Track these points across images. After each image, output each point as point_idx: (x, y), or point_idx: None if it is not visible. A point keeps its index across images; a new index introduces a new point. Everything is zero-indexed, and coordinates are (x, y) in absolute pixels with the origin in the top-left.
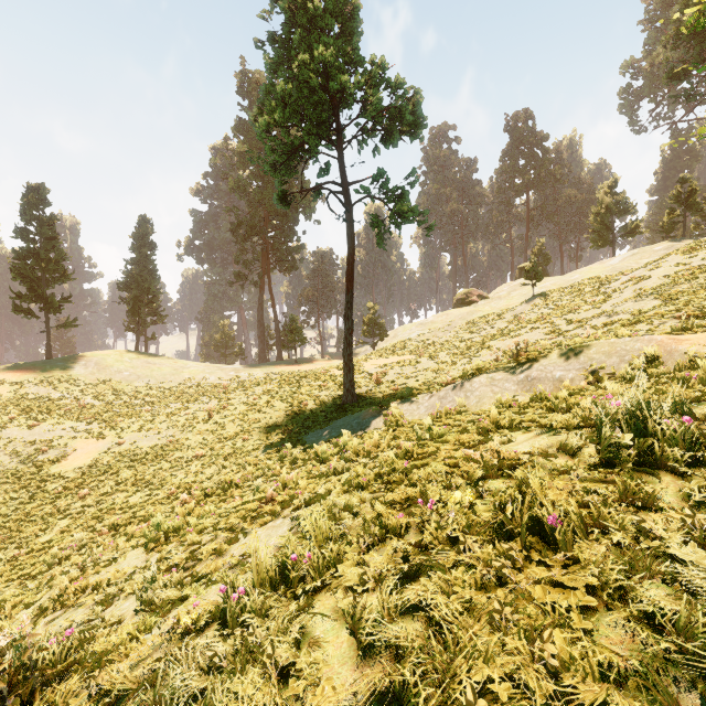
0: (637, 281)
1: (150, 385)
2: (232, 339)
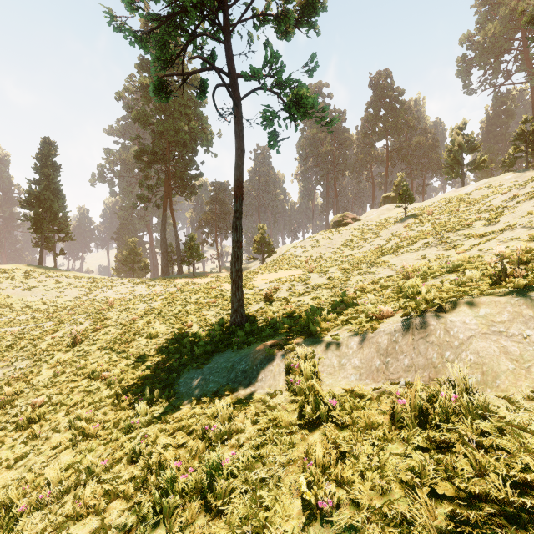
0: (532, 195)
1: (43, 299)
2: (139, 255)
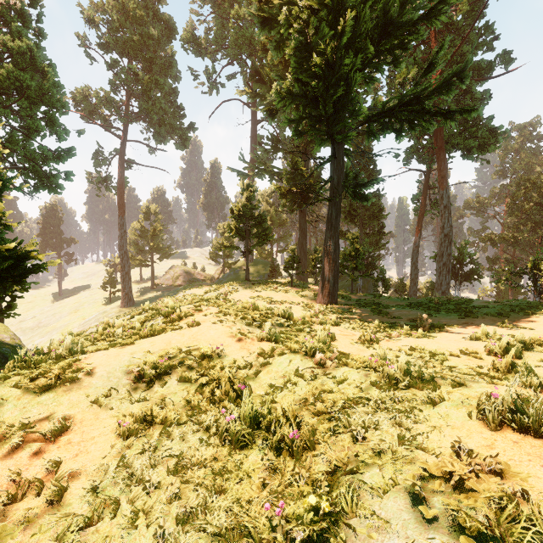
0: None
1: None
2: None
